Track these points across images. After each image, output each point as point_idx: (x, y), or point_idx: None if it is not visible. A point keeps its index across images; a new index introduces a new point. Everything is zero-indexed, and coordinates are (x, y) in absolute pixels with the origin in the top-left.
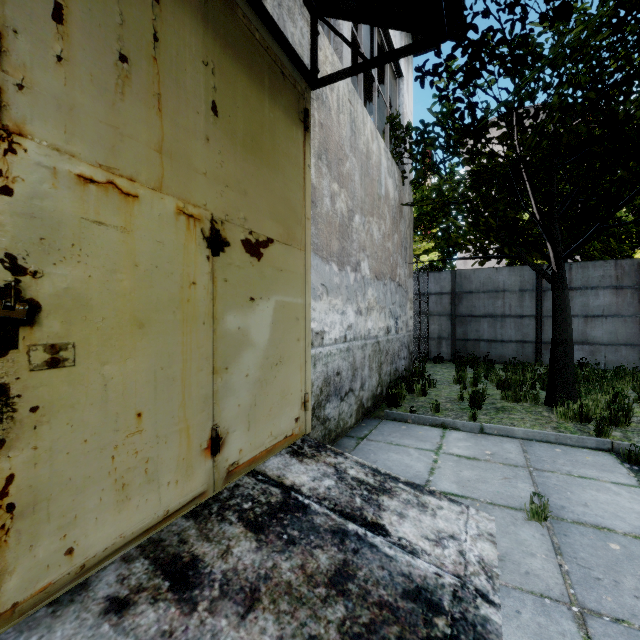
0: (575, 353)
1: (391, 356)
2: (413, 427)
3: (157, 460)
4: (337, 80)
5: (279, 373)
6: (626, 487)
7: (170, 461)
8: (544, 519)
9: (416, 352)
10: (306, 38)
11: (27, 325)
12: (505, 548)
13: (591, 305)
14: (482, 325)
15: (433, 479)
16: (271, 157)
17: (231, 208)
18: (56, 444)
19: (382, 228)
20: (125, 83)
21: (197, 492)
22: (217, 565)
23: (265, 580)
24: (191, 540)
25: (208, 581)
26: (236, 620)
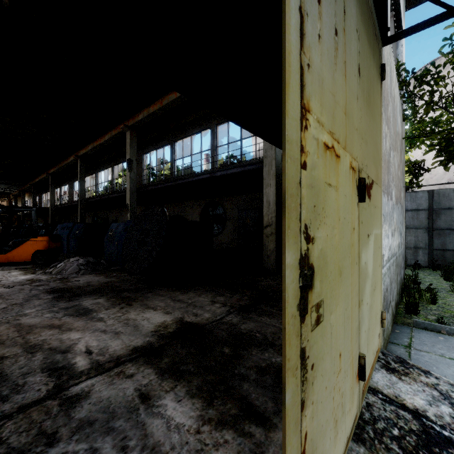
0: None
1: (399, 268)
2: (451, 339)
3: (344, 393)
4: (412, 33)
5: (374, 297)
6: None
7: (347, 392)
8: None
9: None
10: None
11: (310, 289)
12: None
13: None
14: None
15: None
16: (372, 109)
17: (363, 157)
18: (317, 395)
19: (397, 160)
20: (336, 54)
21: (354, 415)
22: None
23: None
24: None
25: None
26: None
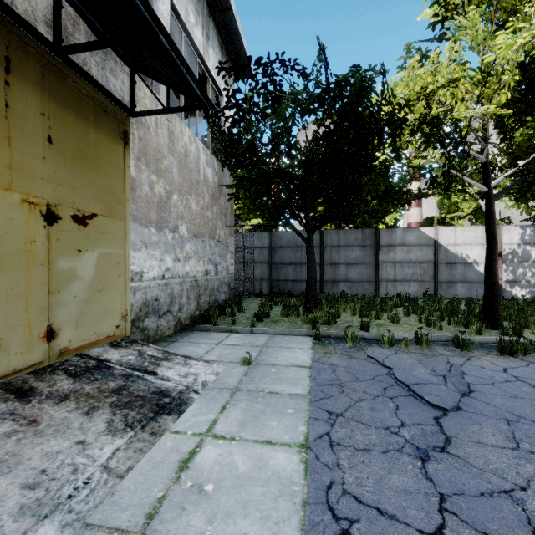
0: (342, 287)
1: (210, 290)
2: (212, 333)
3: (8, 340)
4: (147, 115)
5: (102, 296)
6: (303, 349)
7: (17, 341)
8: (249, 364)
9: (246, 290)
10: (127, 85)
11: None
12: (221, 376)
13: (350, 257)
14: (288, 270)
15: (205, 356)
16: (95, 164)
17: (63, 197)
18: None
19: (201, 202)
20: None
21: (37, 361)
22: (46, 389)
23: (74, 392)
24: (31, 382)
25: (39, 394)
26: (53, 404)
